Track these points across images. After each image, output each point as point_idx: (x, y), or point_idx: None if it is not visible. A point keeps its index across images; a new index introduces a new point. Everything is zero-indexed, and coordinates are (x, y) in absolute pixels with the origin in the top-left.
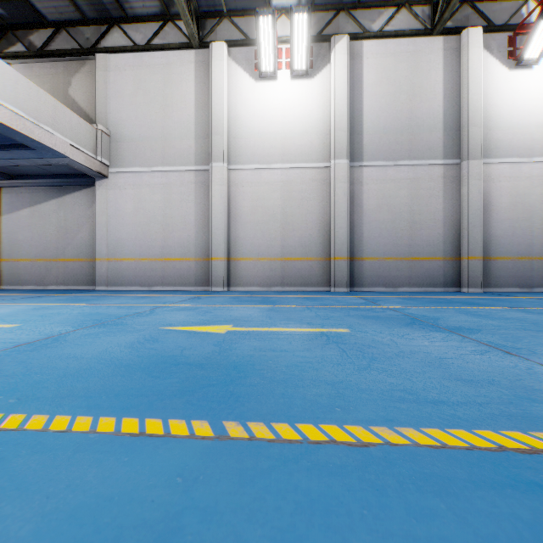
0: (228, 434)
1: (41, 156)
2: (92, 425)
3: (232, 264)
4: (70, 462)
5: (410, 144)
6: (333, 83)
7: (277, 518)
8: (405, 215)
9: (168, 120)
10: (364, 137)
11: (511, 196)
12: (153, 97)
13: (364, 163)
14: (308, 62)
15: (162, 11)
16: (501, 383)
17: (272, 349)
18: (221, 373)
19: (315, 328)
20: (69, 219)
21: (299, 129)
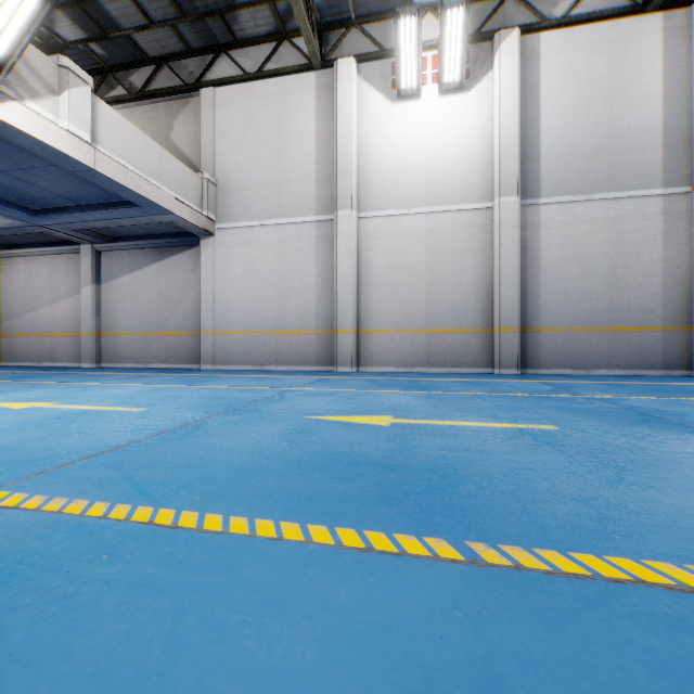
0: (483, 559)
1: (145, 214)
2: (303, 533)
3: (362, 338)
4: (309, 578)
5: (610, 170)
6: (498, 95)
7: (629, 681)
8: (602, 268)
9: (283, 162)
10: (541, 164)
11: None
12: (266, 135)
13: (541, 200)
14: (463, 71)
15: (277, 28)
16: None
17: (467, 450)
18: (419, 478)
19: (506, 423)
20: (172, 286)
21: (451, 160)
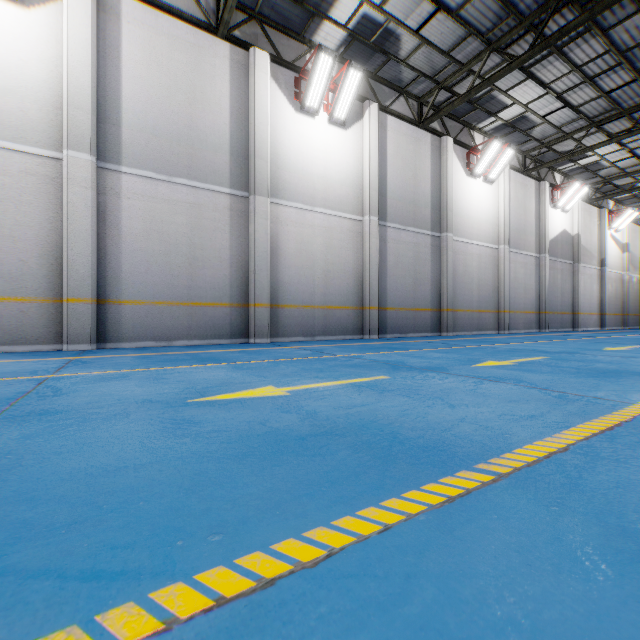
0: None
1: None
2: None
3: None
4: None
5: (190, 160)
6: (66, 33)
7: None
8: (183, 248)
9: None
10: (123, 131)
11: (297, 242)
12: None
13: (123, 168)
14: None
15: None
16: None
17: None
18: None
19: None
20: None
21: None
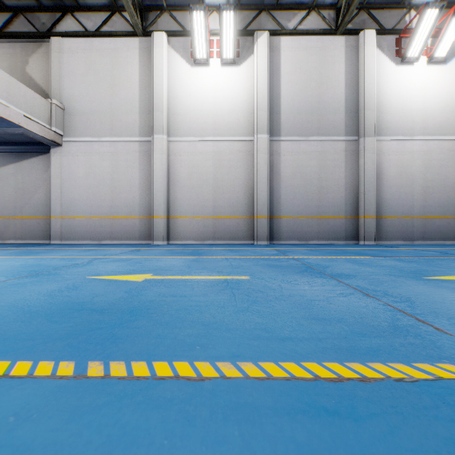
0: (86, 373)
1: None
2: None
3: (171, 221)
4: None
5: (318, 123)
6: (256, 71)
7: (81, 452)
8: (314, 181)
9: (115, 97)
10: (281, 116)
11: (397, 167)
12: (103, 77)
13: (281, 138)
14: (235, 52)
15: (110, 3)
16: (347, 320)
17: (174, 295)
18: (115, 317)
19: (221, 276)
20: (27, 181)
21: (228, 108)
